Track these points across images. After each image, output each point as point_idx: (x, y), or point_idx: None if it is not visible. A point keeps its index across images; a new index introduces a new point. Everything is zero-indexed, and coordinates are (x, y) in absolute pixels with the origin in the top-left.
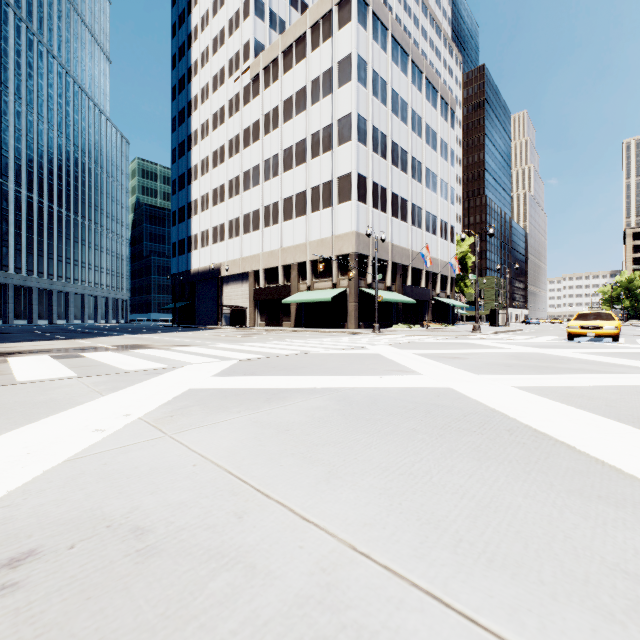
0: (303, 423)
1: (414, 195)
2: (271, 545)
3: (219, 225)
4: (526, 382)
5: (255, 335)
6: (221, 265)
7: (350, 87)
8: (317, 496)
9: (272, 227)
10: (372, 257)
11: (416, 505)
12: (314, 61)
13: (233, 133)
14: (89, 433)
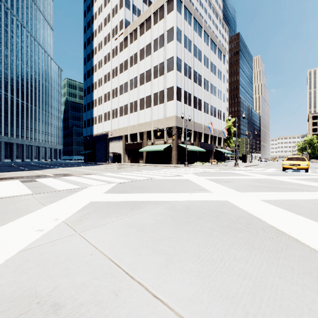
0: (151, 224)
1: (205, 97)
2: (135, 317)
3: (107, 112)
4: (266, 197)
5: (125, 168)
6: (108, 132)
7: (173, 43)
8: (161, 278)
9: (134, 113)
10: (184, 128)
11: (218, 284)
12: (155, 30)
13: (114, 66)
14: (34, 232)
